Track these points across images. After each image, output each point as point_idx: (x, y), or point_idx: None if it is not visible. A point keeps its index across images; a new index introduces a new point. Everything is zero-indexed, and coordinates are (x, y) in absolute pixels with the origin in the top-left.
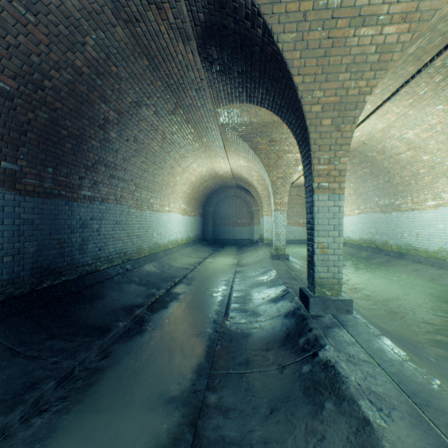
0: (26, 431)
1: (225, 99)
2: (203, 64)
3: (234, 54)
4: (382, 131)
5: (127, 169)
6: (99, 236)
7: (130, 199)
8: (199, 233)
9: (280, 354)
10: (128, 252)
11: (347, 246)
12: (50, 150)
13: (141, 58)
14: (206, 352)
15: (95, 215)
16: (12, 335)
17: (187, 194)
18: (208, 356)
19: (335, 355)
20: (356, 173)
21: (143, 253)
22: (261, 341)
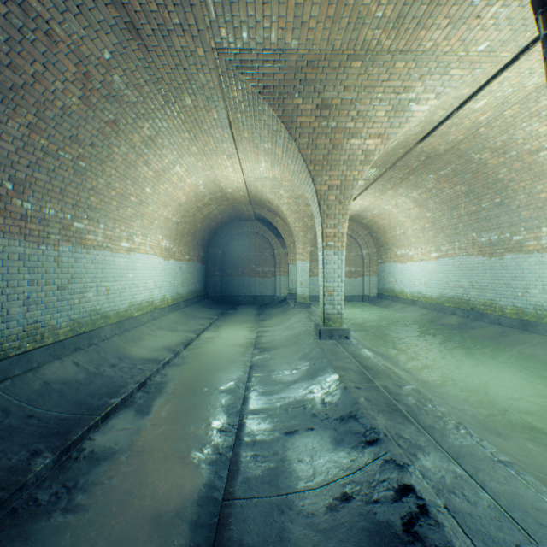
0: None
1: None
2: None
3: None
4: (524, 100)
5: None
6: None
7: None
8: (199, 287)
9: None
10: None
11: (418, 305)
12: None
13: None
14: None
15: None
16: None
17: (172, 223)
18: None
19: None
20: (441, 194)
21: (51, 337)
22: None
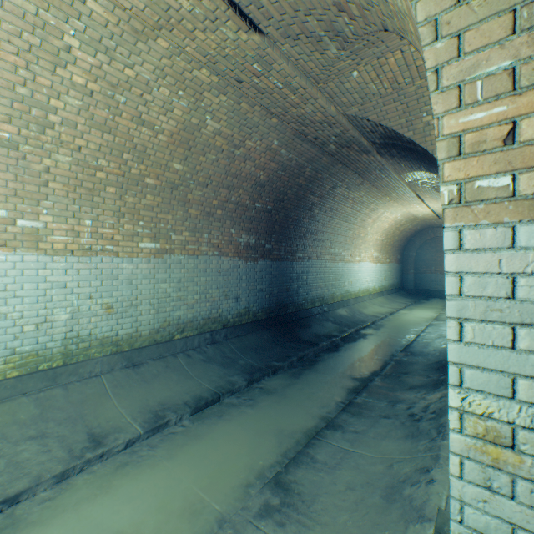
0: (291, 371)
1: (406, 169)
2: (382, 157)
3: (405, 152)
4: None
5: (324, 232)
6: (306, 284)
7: (326, 254)
8: (396, 281)
9: (431, 372)
10: (324, 297)
11: None
12: (283, 233)
13: (336, 165)
14: (380, 367)
15: (304, 270)
16: (272, 336)
17: (379, 241)
18: (381, 369)
19: None
20: None
21: (336, 299)
22: (422, 367)
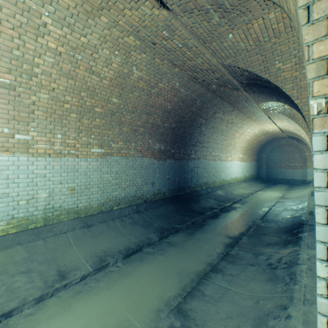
0: (187, 231)
1: (263, 100)
2: (247, 92)
3: (263, 88)
4: None
5: (208, 141)
6: (196, 175)
7: (209, 156)
8: (254, 173)
9: (281, 234)
10: (208, 183)
11: None
12: (182, 142)
13: (216, 98)
14: (246, 229)
15: (195, 166)
16: (175, 208)
17: (243, 147)
18: (246, 231)
19: (306, 235)
20: None
21: (216, 184)
22: (274, 230)
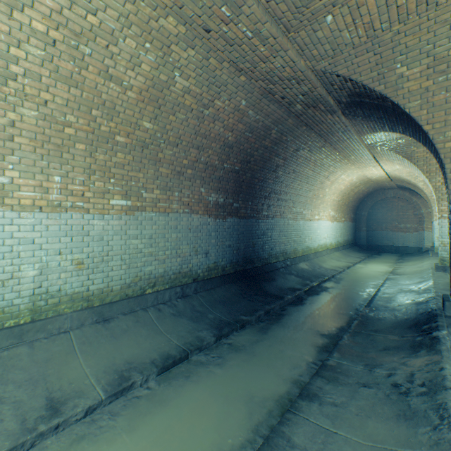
0: (258, 325)
1: (368, 130)
2: (346, 117)
3: (371, 110)
4: None
5: (287, 192)
6: (270, 240)
7: (289, 213)
8: (350, 238)
9: (403, 331)
10: (287, 252)
11: None
12: (249, 192)
13: (301, 127)
14: (347, 322)
15: (269, 227)
16: (240, 289)
17: (335, 201)
18: (348, 324)
19: (445, 335)
20: None
21: (298, 254)
22: (391, 324)
